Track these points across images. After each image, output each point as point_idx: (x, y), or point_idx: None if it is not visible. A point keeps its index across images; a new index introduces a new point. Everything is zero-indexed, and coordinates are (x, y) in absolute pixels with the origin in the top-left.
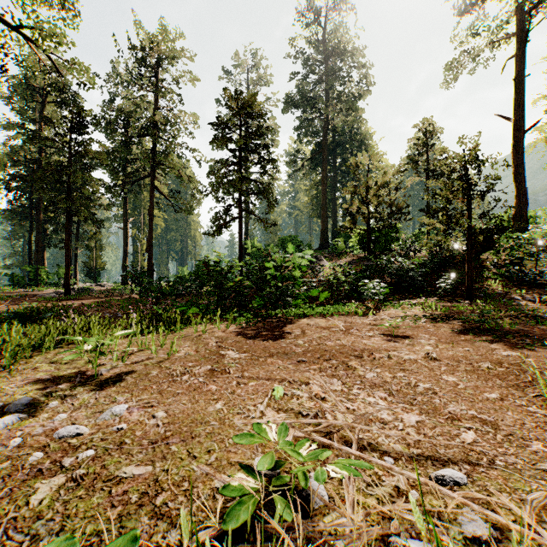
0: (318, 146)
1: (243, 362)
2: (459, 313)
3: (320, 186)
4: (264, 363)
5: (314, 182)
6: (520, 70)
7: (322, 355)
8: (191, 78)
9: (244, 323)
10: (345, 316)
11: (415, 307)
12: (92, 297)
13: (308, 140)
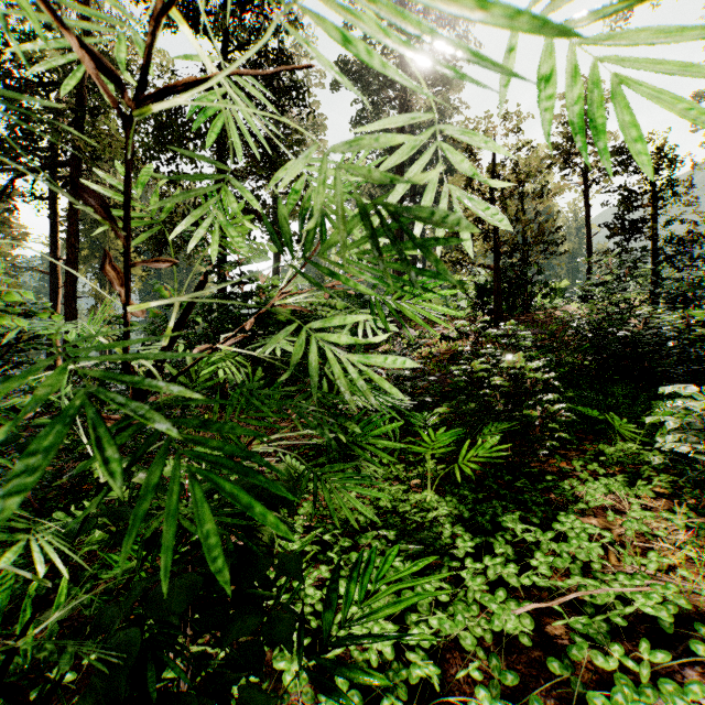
0: (389, 150)
1: None
2: None
3: None
4: None
5: None
6: None
7: None
8: None
9: None
10: None
11: None
12: None
13: None
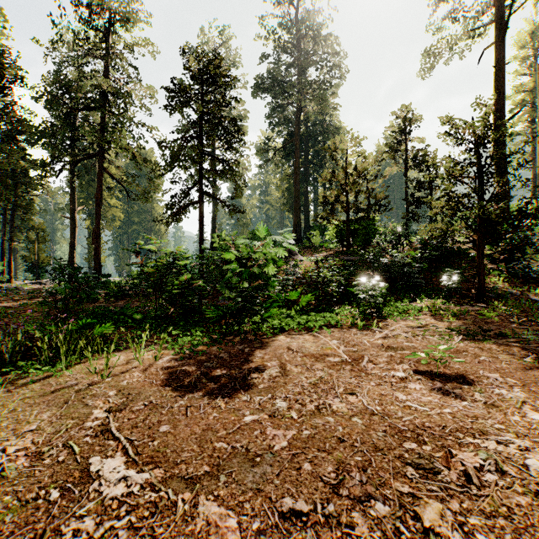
0: (290, 135)
1: (117, 538)
2: (485, 322)
3: (293, 177)
4: (183, 537)
5: (285, 174)
6: (502, 55)
7: (339, 465)
8: (147, 44)
9: (187, 350)
10: (340, 330)
11: (422, 312)
12: (11, 298)
13: (279, 130)
